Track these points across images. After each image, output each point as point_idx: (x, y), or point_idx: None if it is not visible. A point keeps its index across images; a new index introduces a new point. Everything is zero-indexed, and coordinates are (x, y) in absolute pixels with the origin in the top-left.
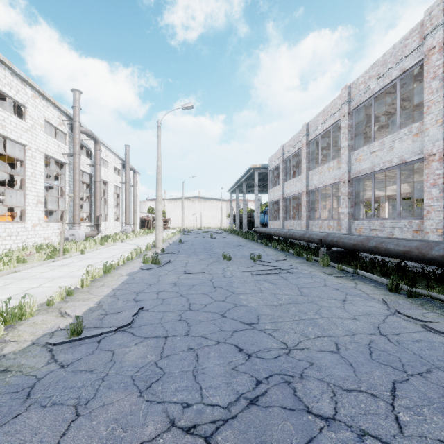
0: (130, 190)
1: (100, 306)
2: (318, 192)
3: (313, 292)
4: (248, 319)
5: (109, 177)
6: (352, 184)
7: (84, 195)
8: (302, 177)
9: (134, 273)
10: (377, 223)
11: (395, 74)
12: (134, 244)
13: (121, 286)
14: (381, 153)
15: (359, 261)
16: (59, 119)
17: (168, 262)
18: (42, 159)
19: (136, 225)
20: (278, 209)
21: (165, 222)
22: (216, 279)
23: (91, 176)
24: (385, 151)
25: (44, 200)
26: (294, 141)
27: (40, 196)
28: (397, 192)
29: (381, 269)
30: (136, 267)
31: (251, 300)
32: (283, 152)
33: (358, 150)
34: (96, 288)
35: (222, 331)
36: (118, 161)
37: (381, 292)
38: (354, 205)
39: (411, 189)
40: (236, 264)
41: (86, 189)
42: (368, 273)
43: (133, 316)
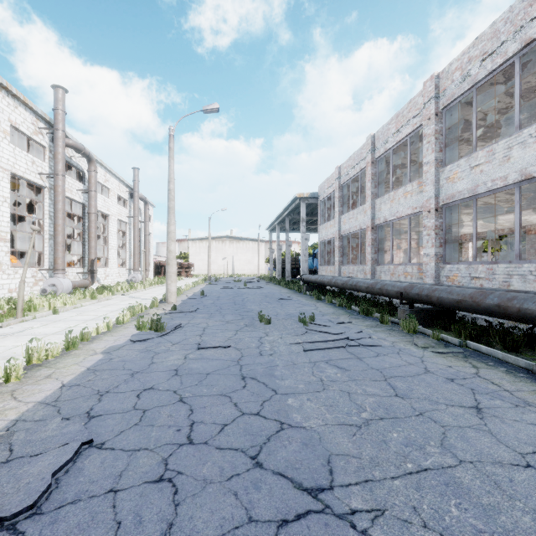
0: (140, 227)
1: (7, 437)
2: (385, 228)
3: (415, 388)
4: (309, 473)
5: (111, 208)
6: (441, 214)
7: (75, 231)
8: (366, 208)
9: (116, 349)
10: (483, 268)
11: (512, 49)
12: (138, 298)
13: (81, 377)
14: (488, 167)
15: (463, 325)
16: (34, 126)
17: (177, 327)
18: (6, 180)
19: (148, 271)
20: (332, 250)
21: (187, 268)
22: (246, 361)
23: (83, 206)
24: (495, 164)
25: (9, 237)
26: (354, 160)
27: (3, 231)
28: (516, 223)
29: (506, 340)
30: (124, 336)
31: (309, 411)
32: (339, 176)
33: (451, 165)
34: (32, 383)
35: (251, 524)
36: (124, 188)
37: (528, 386)
38: (444, 243)
39: (506, 224)
40: (278, 330)
41: (77, 224)
42: (486, 347)
43: (57, 471)
